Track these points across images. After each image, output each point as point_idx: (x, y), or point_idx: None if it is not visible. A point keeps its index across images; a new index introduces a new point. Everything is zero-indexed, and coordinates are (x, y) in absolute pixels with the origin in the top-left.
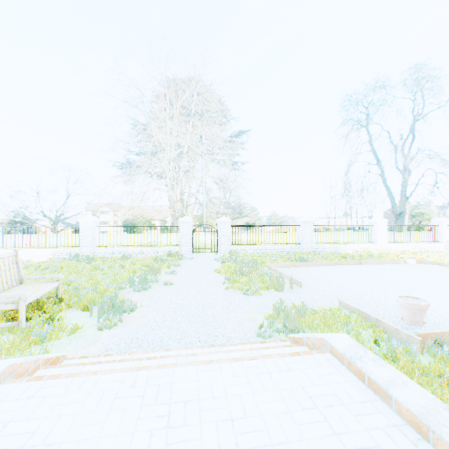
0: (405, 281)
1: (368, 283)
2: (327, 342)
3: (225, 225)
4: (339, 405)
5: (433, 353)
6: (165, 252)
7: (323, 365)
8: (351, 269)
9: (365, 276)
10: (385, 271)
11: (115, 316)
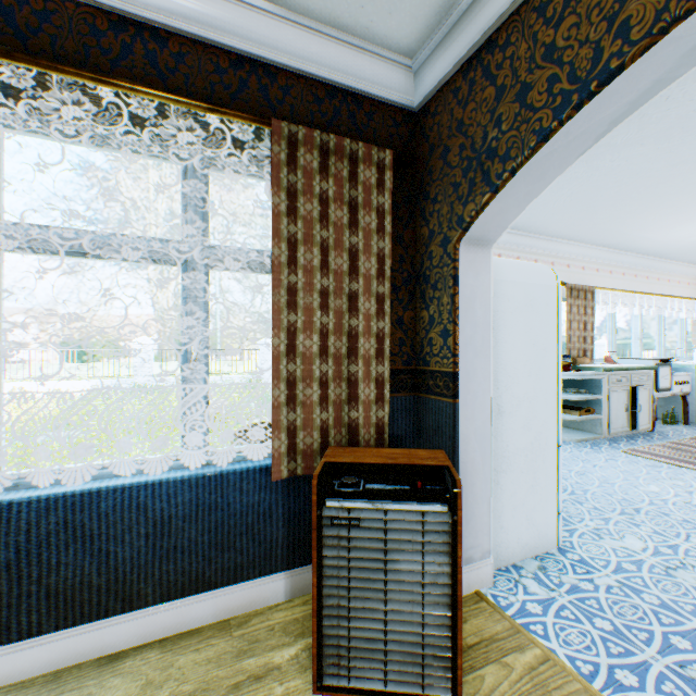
0: None
1: None
2: None
3: None
4: None
5: None
6: (243, 381)
7: None
8: None
9: None
10: None
11: None
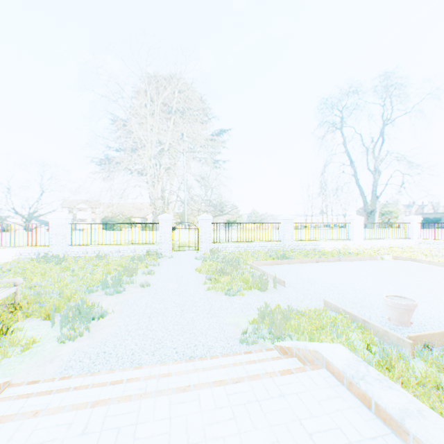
0: (385, 278)
1: (350, 281)
2: (322, 356)
3: (206, 222)
4: None
5: (424, 357)
6: (144, 251)
7: (320, 386)
8: (332, 266)
9: (346, 274)
10: (365, 267)
11: (80, 325)
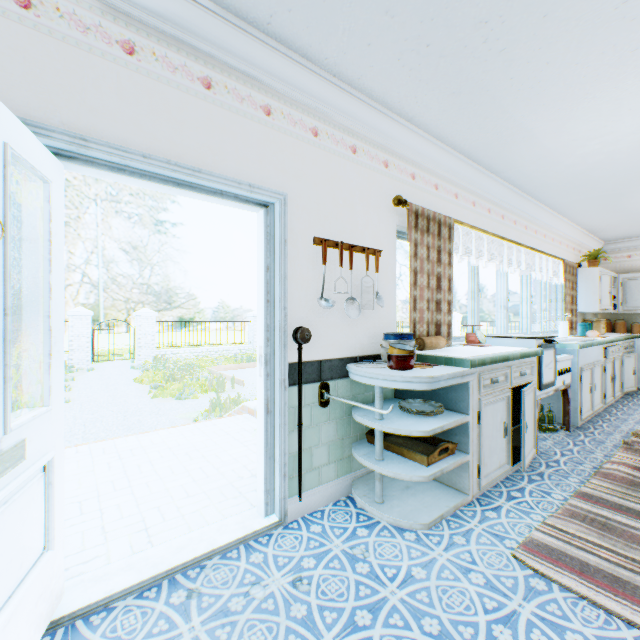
0: None
1: None
2: (246, 407)
3: (148, 320)
4: (243, 431)
5: None
6: None
7: (241, 419)
8: None
9: None
10: None
11: None
